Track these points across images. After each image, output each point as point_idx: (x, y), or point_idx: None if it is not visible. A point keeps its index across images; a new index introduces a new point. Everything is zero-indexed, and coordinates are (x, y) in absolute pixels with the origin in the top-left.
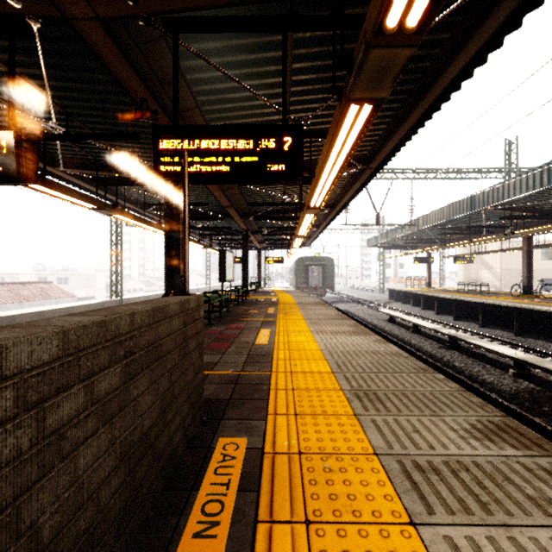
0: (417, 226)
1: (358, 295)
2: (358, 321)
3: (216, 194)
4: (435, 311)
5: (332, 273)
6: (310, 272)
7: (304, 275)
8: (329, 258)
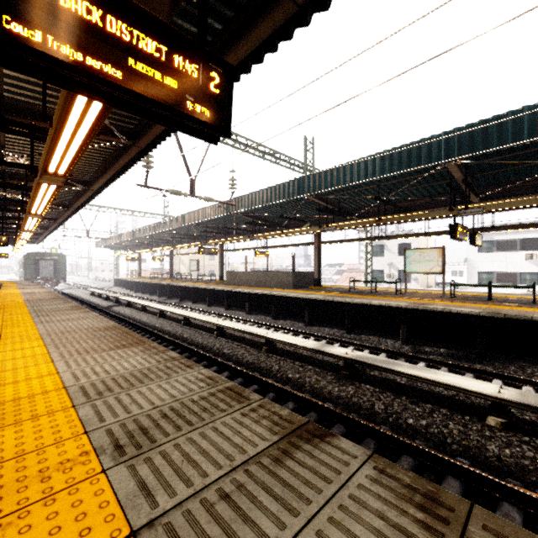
0: (118, 239)
1: (94, 284)
2: (71, 296)
3: None
4: (130, 289)
5: (65, 267)
6: (41, 266)
7: (35, 268)
8: (61, 254)
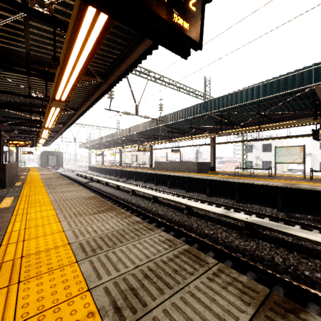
0: (91, 143)
1: (77, 169)
2: (65, 176)
3: (4, 134)
4: (97, 172)
5: (62, 159)
6: (49, 159)
7: (46, 160)
8: (60, 152)
